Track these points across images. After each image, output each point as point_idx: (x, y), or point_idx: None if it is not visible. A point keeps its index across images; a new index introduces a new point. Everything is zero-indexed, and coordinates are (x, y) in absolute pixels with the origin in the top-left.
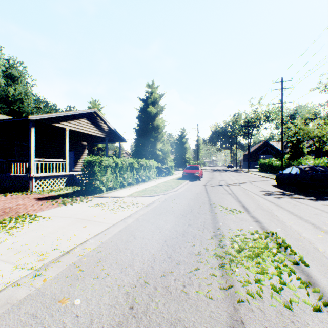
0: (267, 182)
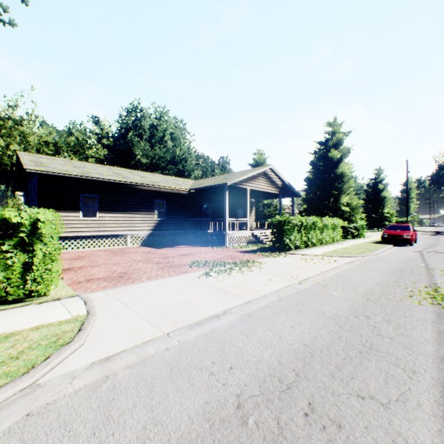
0: None
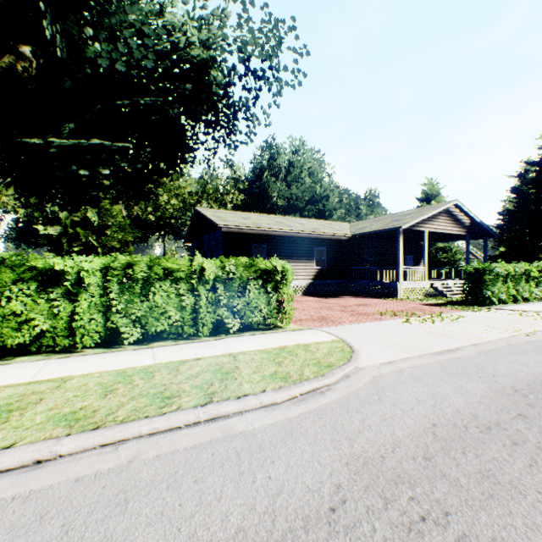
0: None
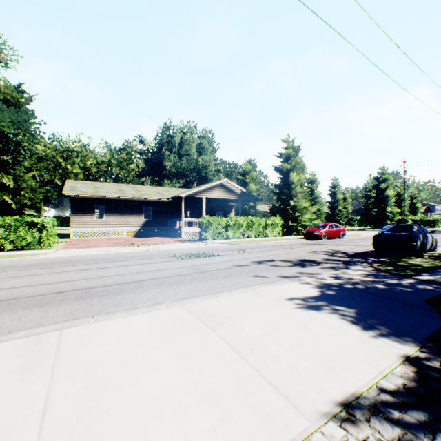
0: None
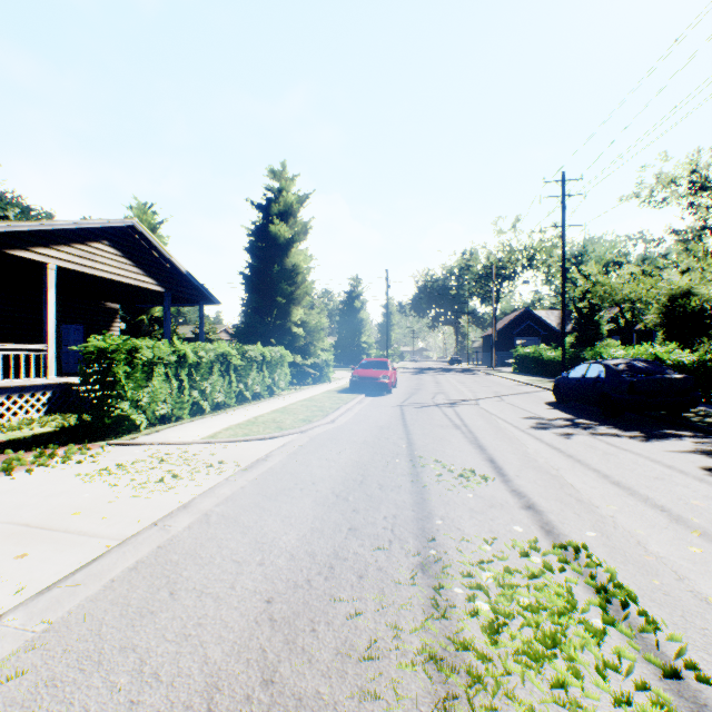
0: (534, 397)
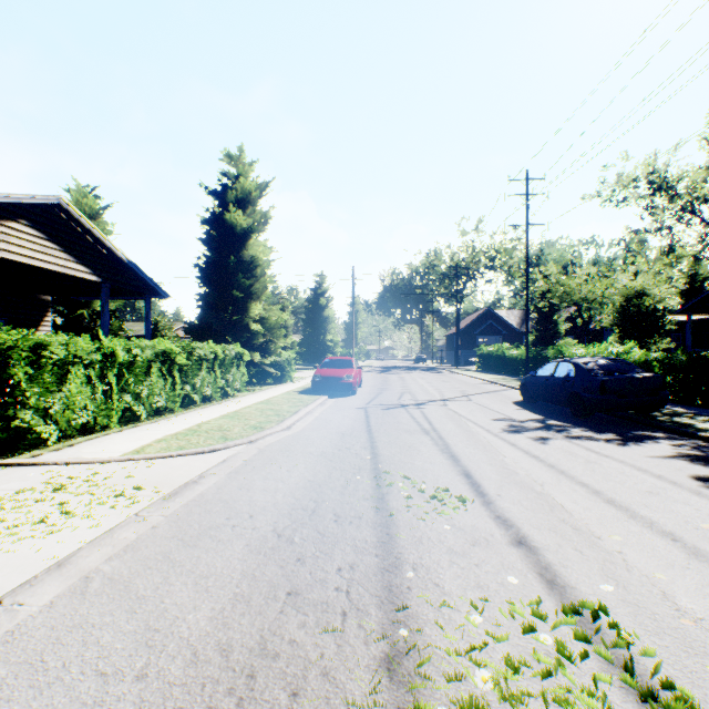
0: (501, 396)
